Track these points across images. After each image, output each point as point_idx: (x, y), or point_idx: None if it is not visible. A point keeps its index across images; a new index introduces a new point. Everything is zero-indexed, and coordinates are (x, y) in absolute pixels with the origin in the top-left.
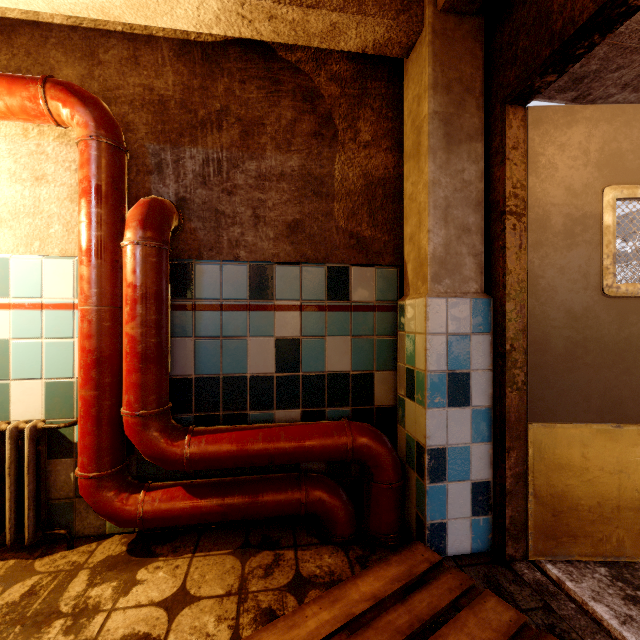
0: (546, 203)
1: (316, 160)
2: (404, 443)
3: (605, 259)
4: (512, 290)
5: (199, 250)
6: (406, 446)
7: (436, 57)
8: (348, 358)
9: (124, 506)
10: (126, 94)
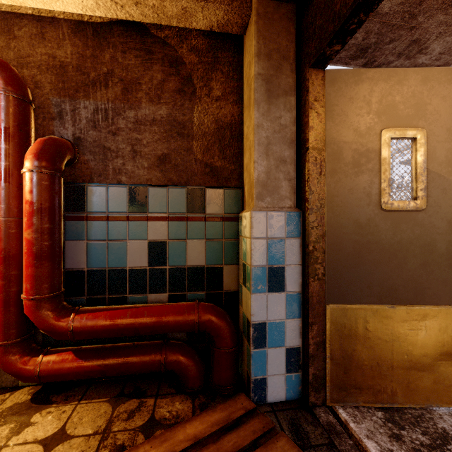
0: (339, 141)
1: (180, 110)
2: (242, 318)
3: (382, 183)
4: (314, 206)
5: (91, 176)
6: (243, 320)
7: (260, 33)
8: (203, 255)
9: (25, 366)
10: (35, 60)
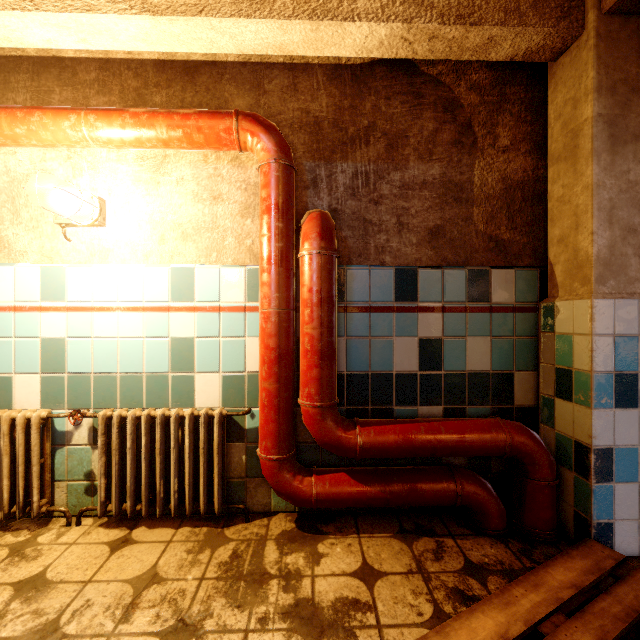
0: None
1: (456, 167)
2: (553, 443)
3: None
4: None
5: (349, 257)
6: (556, 446)
7: (600, 60)
8: (488, 358)
9: (300, 487)
10: (286, 118)
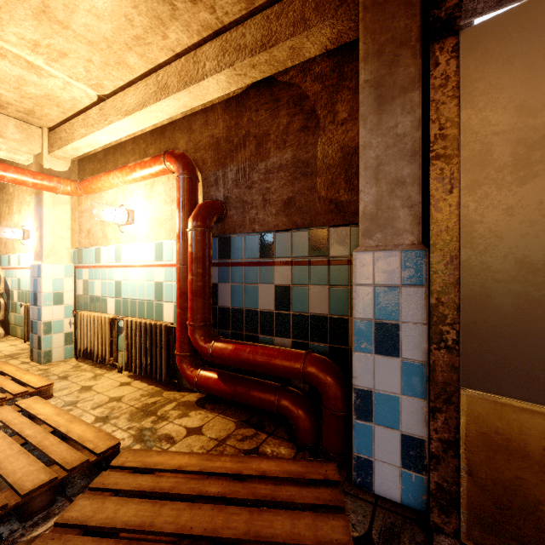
0: (486, 134)
1: (303, 148)
2: None
3: None
4: (439, 240)
5: (234, 228)
6: None
7: (367, 30)
8: (326, 303)
9: (190, 374)
10: (203, 144)
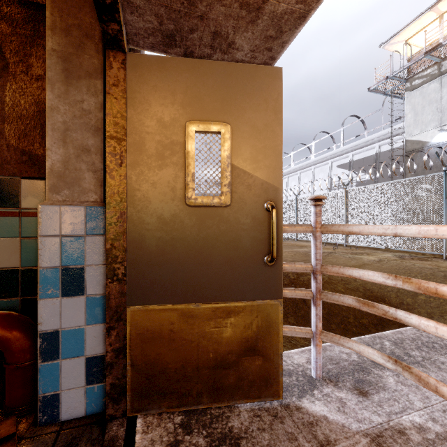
0: (142, 131)
1: None
2: None
3: (187, 177)
4: (113, 200)
5: None
6: None
7: (54, 4)
8: (17, 256)
9: None
10: None
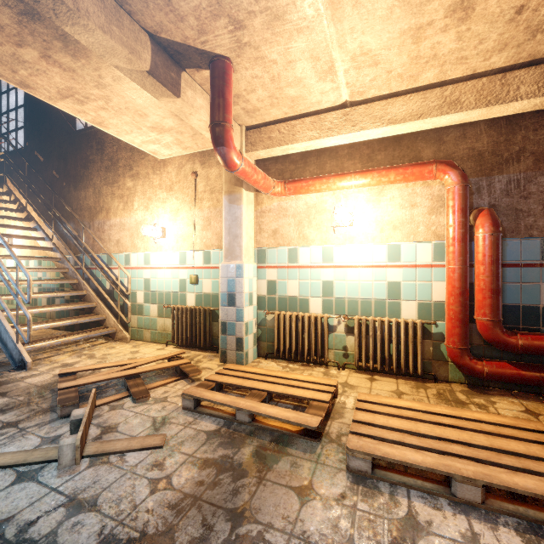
0: None
1: None
2: None
3: None
4: None
5: (504, 233)
6: None
7: None
8: None
9: (476, 365)
10: (458, 155)
